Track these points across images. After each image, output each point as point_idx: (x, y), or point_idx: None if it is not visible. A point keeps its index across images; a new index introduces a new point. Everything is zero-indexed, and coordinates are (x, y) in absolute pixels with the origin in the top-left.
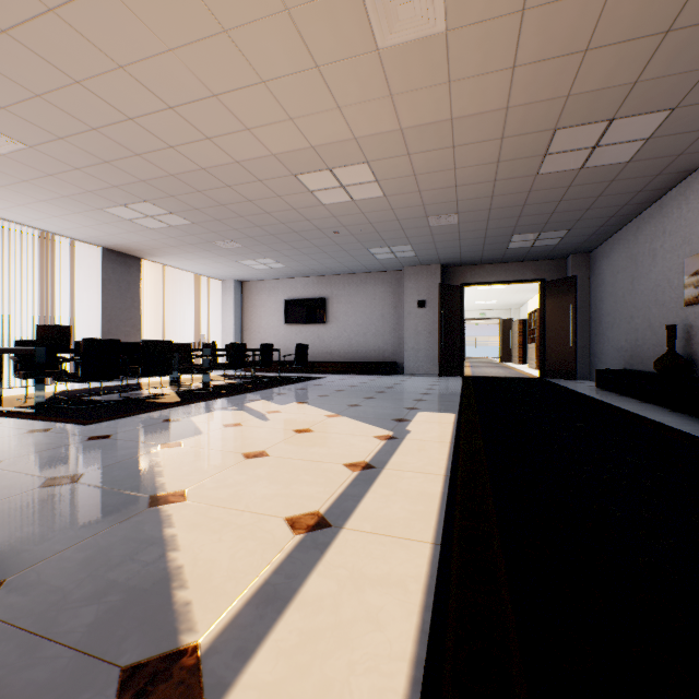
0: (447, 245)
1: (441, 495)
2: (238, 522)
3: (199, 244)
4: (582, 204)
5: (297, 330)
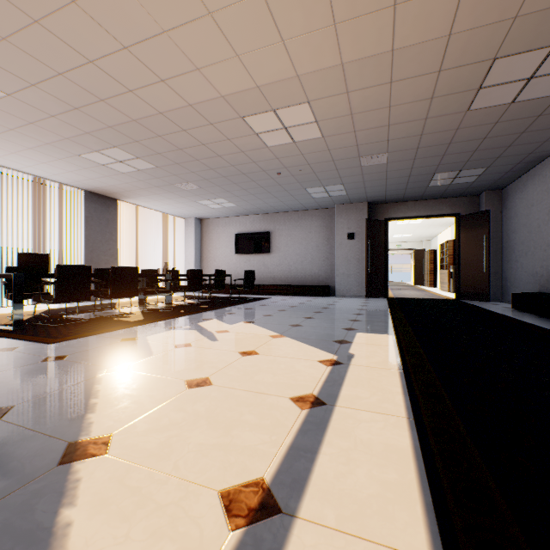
0: (374, 184)
1: (414, 452)
2: (159, 498)
3: (163, 186)
4: (505, 141)
5: (246, 259)
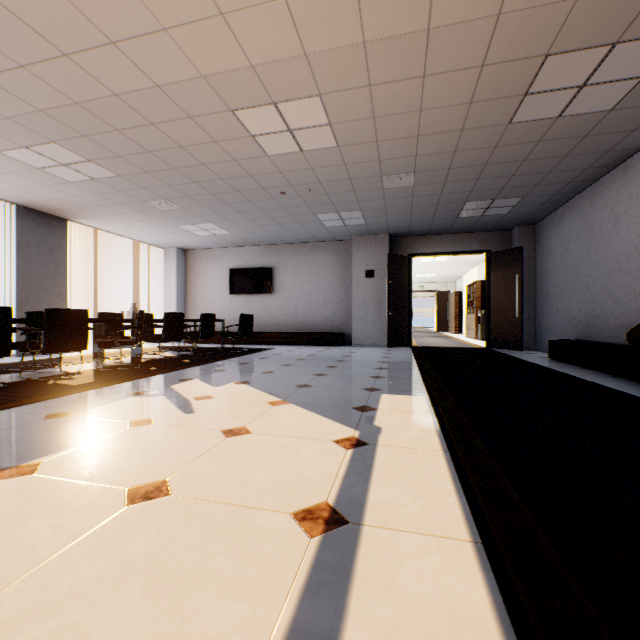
0: (398, 212)
1: (499, 622)
2: None
3: (130, 203)
4: (545, 166)
5: (243, 300)
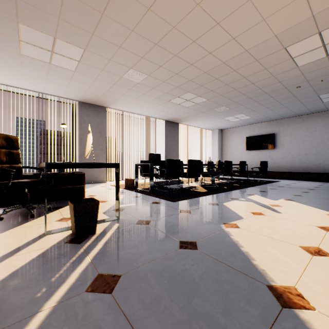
0: None
1: None
2: None
3: (206, 111)
4: None
5: (254, 153)
